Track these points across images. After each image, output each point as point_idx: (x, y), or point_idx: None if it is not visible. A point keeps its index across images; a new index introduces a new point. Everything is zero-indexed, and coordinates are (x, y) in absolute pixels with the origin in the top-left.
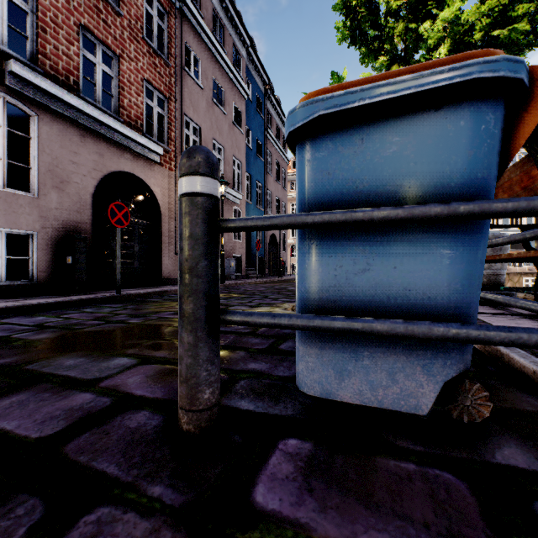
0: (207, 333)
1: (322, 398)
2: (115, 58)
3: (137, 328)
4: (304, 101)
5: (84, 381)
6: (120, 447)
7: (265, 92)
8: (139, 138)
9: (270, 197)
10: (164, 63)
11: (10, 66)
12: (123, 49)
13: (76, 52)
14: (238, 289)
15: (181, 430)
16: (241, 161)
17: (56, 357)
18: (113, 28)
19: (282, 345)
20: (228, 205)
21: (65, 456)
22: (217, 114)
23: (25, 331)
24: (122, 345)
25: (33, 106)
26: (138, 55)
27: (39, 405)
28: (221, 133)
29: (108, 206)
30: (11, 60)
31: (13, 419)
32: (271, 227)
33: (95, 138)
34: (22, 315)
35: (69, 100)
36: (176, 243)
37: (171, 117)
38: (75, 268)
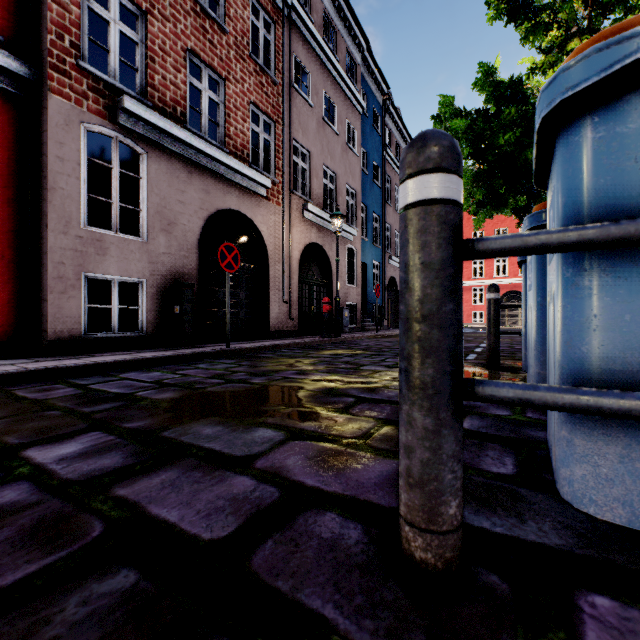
0: (452, 414)
1: (631, 529)
2: (221, 82)
3: (264, 390)
4: (601, 42)
5: (234, 458)
6: (325, 572)
7: (383, 103)
8: (245, 170)
9: (388, 232)
10: (271, 81)
11: (122, 103)
12: (229, 70)
13: (183, 80)
14: (358, 344)
15: (409, 558)
16: (356, 190)
17: (190, 423)
18: (218, 48)
19: (465, 423)
20: (340, 243)
21: (257, 576)
22: (328, 135)
23: (147, 389)
24: (257, 412)
25: (142, 143)
26: (244, 76)
27: (194, 489)
28: (333, 157)
29: (213, 249)
30: (123, 95)
31: (172, 506)
32: (579, 245)
33: (201, 173)
34: (138, 370)
35: (176, 133)
36: (284, 289)
37: (278, 143)
38: (182, 319)
